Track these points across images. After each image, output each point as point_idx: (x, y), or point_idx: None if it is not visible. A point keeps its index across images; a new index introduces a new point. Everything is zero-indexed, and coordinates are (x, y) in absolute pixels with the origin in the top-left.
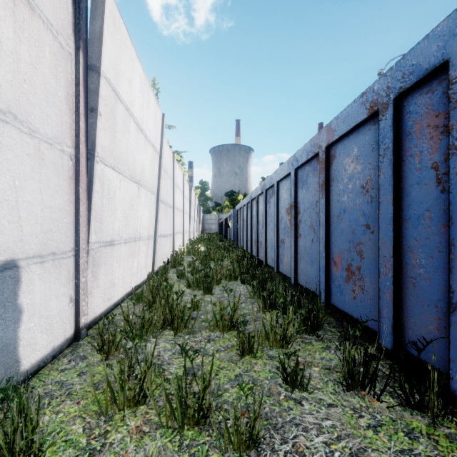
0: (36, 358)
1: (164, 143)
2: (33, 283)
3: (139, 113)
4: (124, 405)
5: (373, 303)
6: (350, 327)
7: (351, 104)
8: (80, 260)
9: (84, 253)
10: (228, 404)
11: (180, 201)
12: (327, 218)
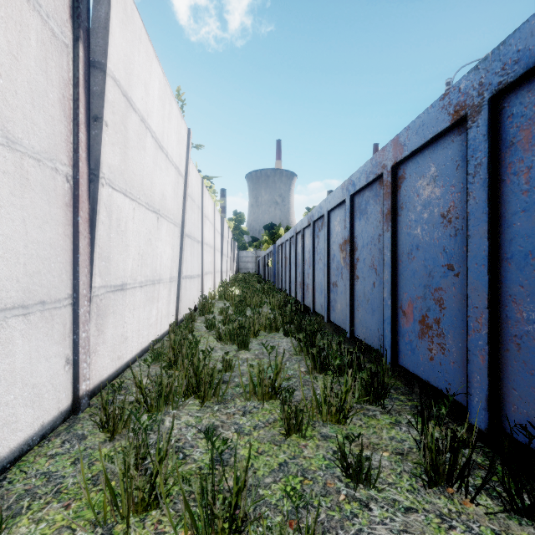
0: (17, 441)
1: (191, 166)
2: (12, 343)
3: (158, 126)
4: (129, 512)
5: (458, 367)
6: (423, 394)
7: (427, 110)
8: (79, 310)
9: (85, 301)
10: (271, 508)
11: (210, 235)
12: (394, 256)
